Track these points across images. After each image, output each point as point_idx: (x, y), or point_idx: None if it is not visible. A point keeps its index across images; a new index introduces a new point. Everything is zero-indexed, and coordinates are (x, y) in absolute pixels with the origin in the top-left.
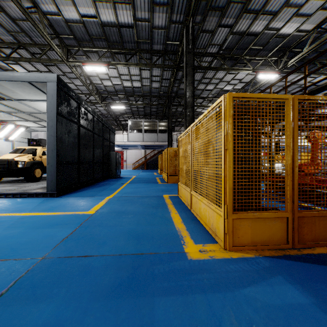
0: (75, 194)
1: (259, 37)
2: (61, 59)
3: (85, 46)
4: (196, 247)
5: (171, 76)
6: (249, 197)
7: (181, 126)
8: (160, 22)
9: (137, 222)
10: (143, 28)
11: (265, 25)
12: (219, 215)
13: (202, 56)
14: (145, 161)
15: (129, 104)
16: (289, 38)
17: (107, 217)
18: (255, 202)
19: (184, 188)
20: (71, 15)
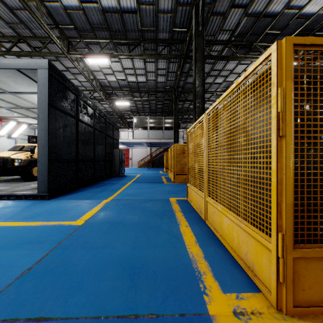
0: (70, 196)
1: (277, 18)
2: (61, 52)
3: (87, 37)
4: (227, 300)
5: (177, 69)
6: (310, 217)
7: (187, 124)
8: (165, 5)
9: (134, 240)
10: (148, 14)
11: (286, 3)
12: (262, 246)
13: (212, 45)
14: (151, 159)
15: (133, 101)
16: (313, 19)
17: (97, 231)
18: (320, 223)
19: (195, 191)
20: (70, 1)
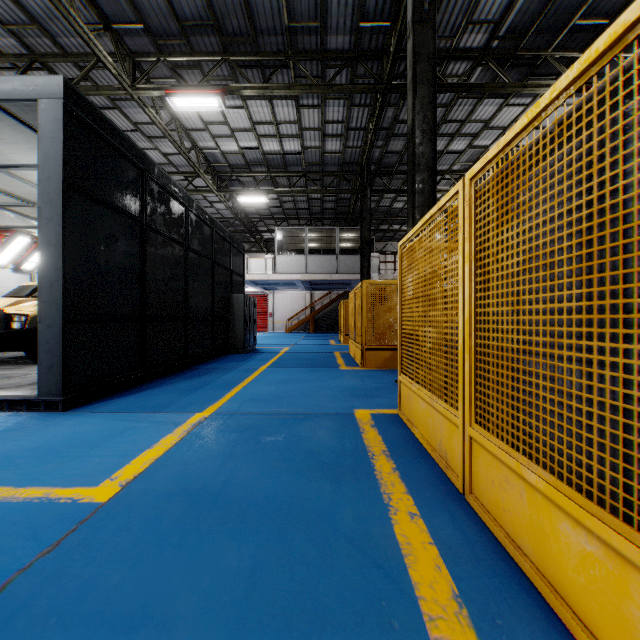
0: (119, 403)
1: None
2: (119, 85)
3: (172, 53)
4: None
5: (368, 121)
6: None
7: (387, 242)
8: None
9: (247, 582)
10: None
11: None
12: None
13: (446, 61)
14: (312, 316)
15: (275, 193)
16: None
17: (141, 531)
18: None
19: (425, 400)
20: None
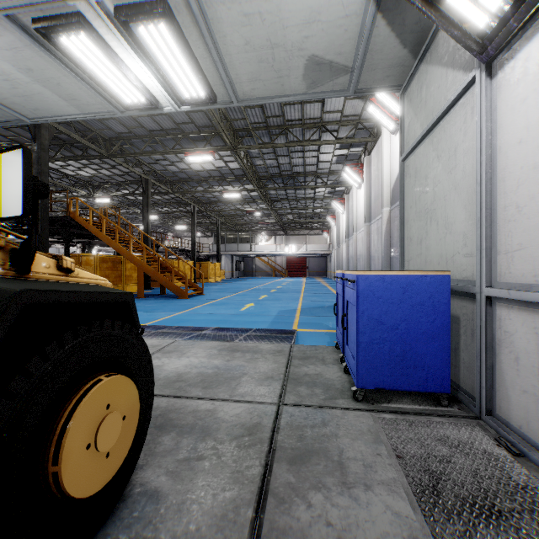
0: None
1: None
2: None
3: None
4: None
5: None
6: None
7: None
8: None
9: None
10: None
11: None
12: None
13: None
14: None
15: None
16: None
17: None
18: None
19: None
20: None
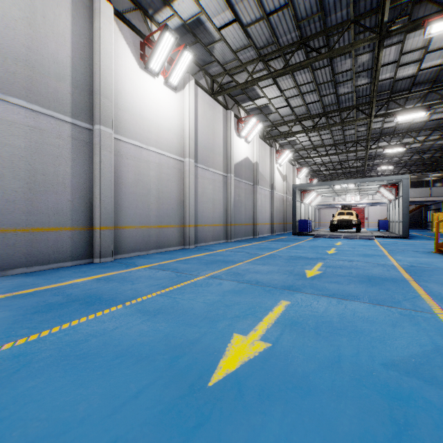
0: (416, 239)
1: None
2: (364, 149)
3: (384, 135)
4: None
5: None
6: None
7: None
8: None
9: None
10: None
11: None
12: None
13: None
14: None
15: (397, 163)
16: None
17: None
18: None
19: None
20: (389, 125)
